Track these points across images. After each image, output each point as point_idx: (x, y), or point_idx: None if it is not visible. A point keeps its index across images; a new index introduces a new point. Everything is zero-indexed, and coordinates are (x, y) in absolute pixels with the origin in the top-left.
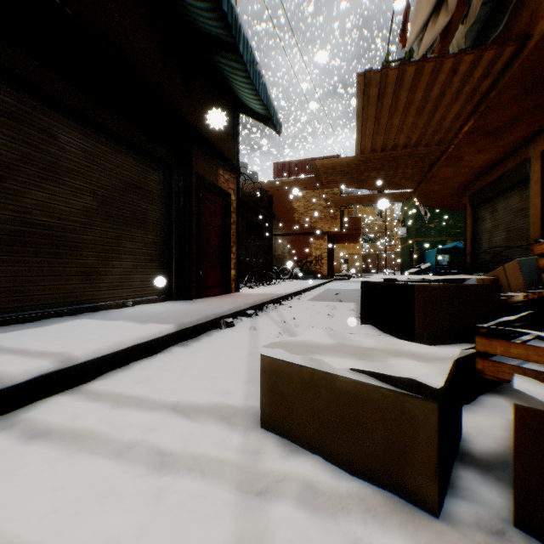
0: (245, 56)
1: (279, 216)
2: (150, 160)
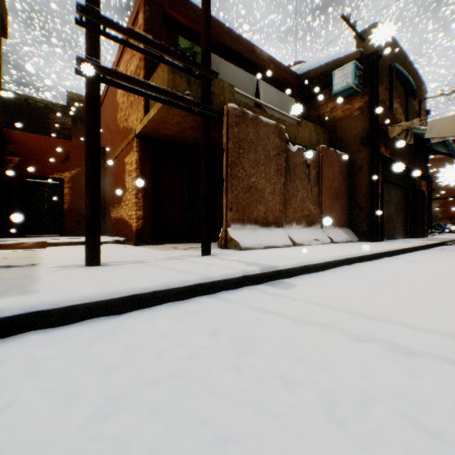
0: (448, 148)
1: None
2: (401, 188)
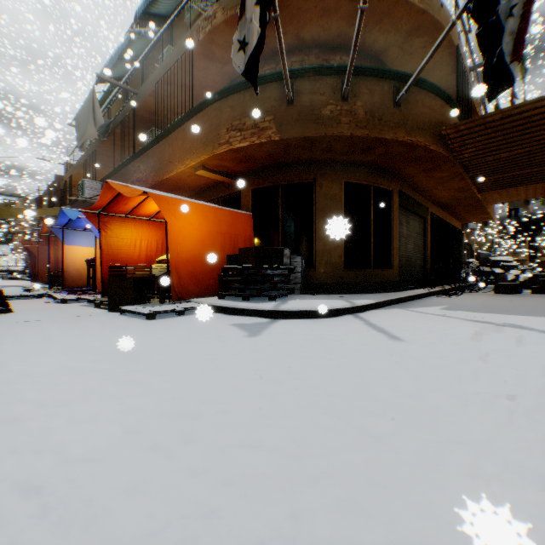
0: None
1: None
2: None
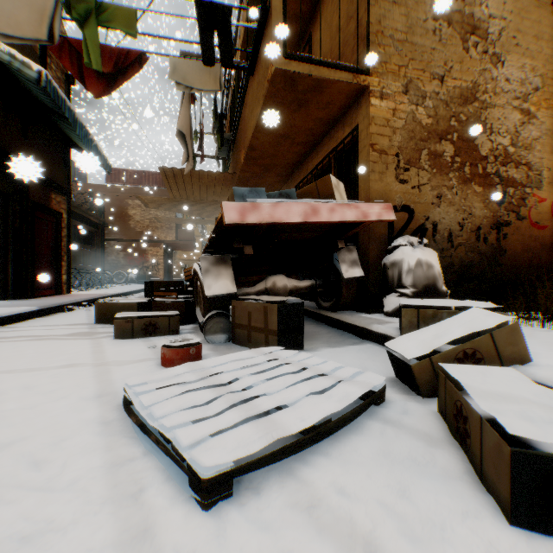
0: (81, 135)
1: (113, 221)
2: None
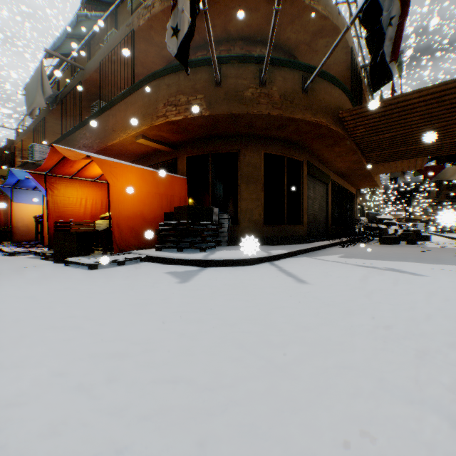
0: None
1: None
2: None
